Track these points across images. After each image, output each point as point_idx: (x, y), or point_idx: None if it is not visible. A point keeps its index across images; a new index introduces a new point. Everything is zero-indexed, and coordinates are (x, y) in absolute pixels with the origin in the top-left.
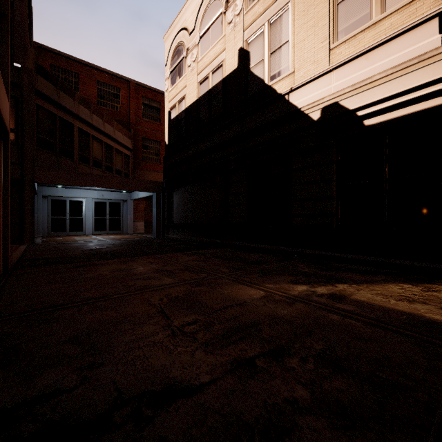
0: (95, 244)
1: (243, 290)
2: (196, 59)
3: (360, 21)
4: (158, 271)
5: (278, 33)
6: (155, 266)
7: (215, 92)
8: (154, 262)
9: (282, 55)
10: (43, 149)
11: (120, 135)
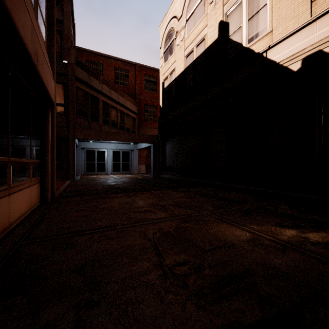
0: (112, 181)
1: (228, 230)
2: (183, 38)
3: None
4: (153, 206)
5: None
6: (152, 200)
7: (198, 61)
8: (151, 197)
9: (260, 18)
10: (80, 116)
11: (129, 104)
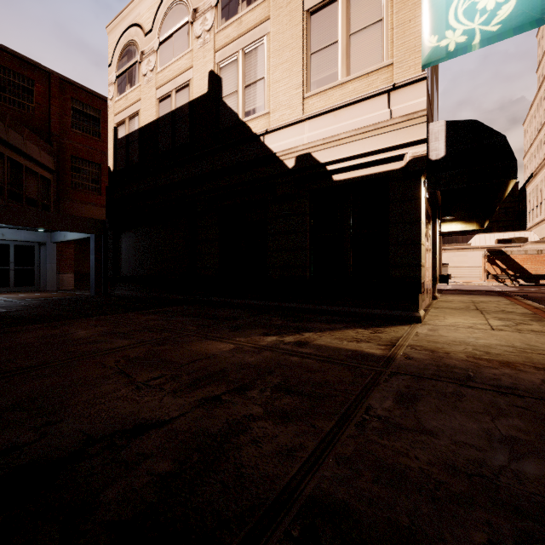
0: None
1: (212, 345)
2: (154, 69)
3: (330, 77)
4: (107, 334)
5: (253, 66)
6: (102, 328)
7: (179, 115)
8: (99, 325)
9: (258, 92)
10: None
11: (35, 149)
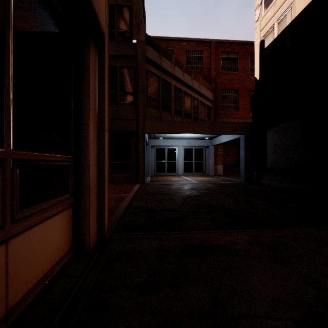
0: (190, 187)
1: None
2: None
3: None
4: None
5: None
6: None
7: None
8: None
9: None
10: (151, 105)
11: (204, 89)
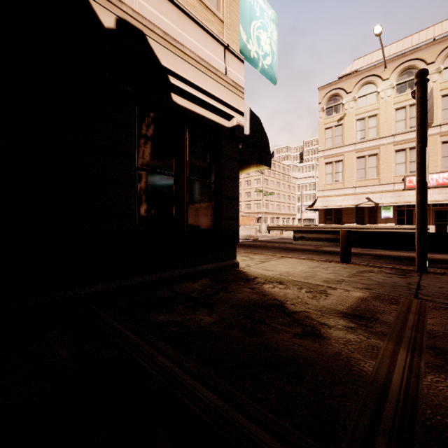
0: None
1: None
2: None
3: None
4: None
5: None
6: None
7: None
8: None
9: None
10: None
11: None
